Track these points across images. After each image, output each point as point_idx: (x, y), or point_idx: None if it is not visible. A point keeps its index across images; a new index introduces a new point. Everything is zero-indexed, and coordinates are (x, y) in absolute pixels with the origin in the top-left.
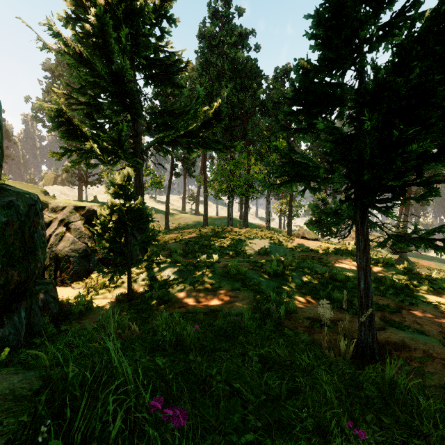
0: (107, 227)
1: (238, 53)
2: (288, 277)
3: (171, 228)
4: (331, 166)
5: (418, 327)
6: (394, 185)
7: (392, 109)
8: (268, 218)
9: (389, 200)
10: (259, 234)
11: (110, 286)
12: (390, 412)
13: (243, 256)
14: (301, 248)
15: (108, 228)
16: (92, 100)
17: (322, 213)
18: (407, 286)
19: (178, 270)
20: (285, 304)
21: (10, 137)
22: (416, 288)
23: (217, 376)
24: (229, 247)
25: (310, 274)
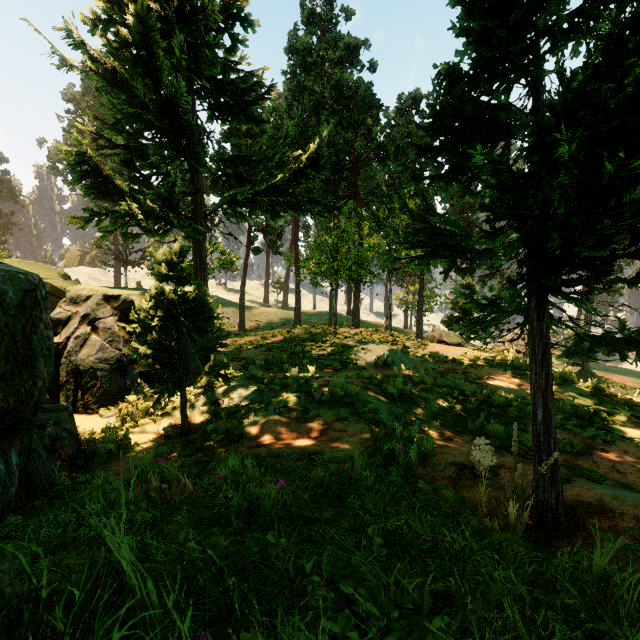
0: (150, 325)
1: (344, 73)
2: (420, 401)
3: (248, 328)
4: (492, 229)
5: (618, 478)
6: (595, 258)
7: (598, 132)
8: (389, 314)
9: (584, 282)
10: (376, 337)
11: (156, 413)
12: (610, 639)
13: (353, 368)
14: (437, 357)
15: (152, 327)
16: (132, 140)
17: (473, 304)
18: (597, 413)
19: (256, 389)
20: (417, 442)
21: (17, 197)
22: (611, 417)
23: (314, 578)
24: (332, 355)
25: (452, 397)
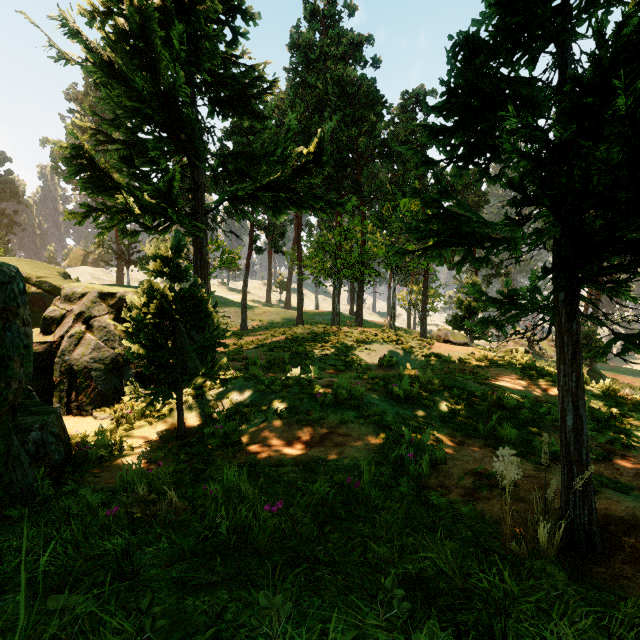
0: (144, 323)
1: (347, 69)
2: (428, 403)
3: (250, 328)
4: (519, 212)
5: None
6: None
7: None
8: (393, 313)
9: (626, 271)
10: (380, 336)
11: (153, 415)
12: None
13: (356, 369)
14: (444, 357)
15: (146, 325)
16: (131, 135)
17: (489, 299)
18: (613, 416)
19: (256, 390)
20: (427, 448)
21: (21, 197)
22: (628, 420)
23: None
24: (335, 355)
25: (461, 398)
